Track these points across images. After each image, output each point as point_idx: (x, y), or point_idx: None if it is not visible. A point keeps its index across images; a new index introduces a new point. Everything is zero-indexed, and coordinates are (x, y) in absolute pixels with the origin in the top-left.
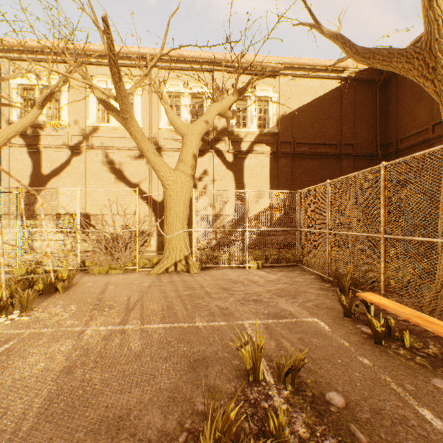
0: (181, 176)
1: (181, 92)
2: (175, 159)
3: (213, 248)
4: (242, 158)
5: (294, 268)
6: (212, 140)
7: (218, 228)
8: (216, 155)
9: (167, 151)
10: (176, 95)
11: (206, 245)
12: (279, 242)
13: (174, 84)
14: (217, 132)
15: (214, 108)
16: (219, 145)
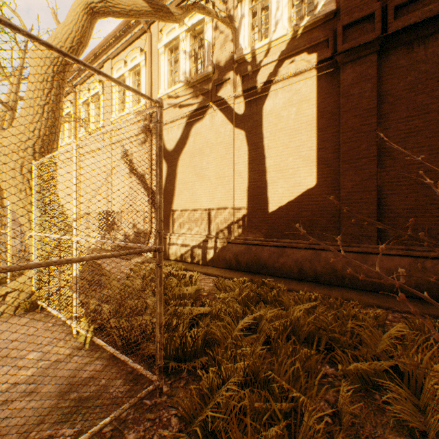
0: (4, 142)
1: (178, 35)
2: (174, 133)
3: (210, 262)
4: (260, 100)
5: (134, 394)
6: (212, 87)
7: (221, 231)
8: (218, 109)
9: (165, 125)
10: (178, 46)
11: (201, 257)
12: (336, 269)
13: (170, 30)
14: (219, 71)
15: (76, 0)
16: (223, 91)
